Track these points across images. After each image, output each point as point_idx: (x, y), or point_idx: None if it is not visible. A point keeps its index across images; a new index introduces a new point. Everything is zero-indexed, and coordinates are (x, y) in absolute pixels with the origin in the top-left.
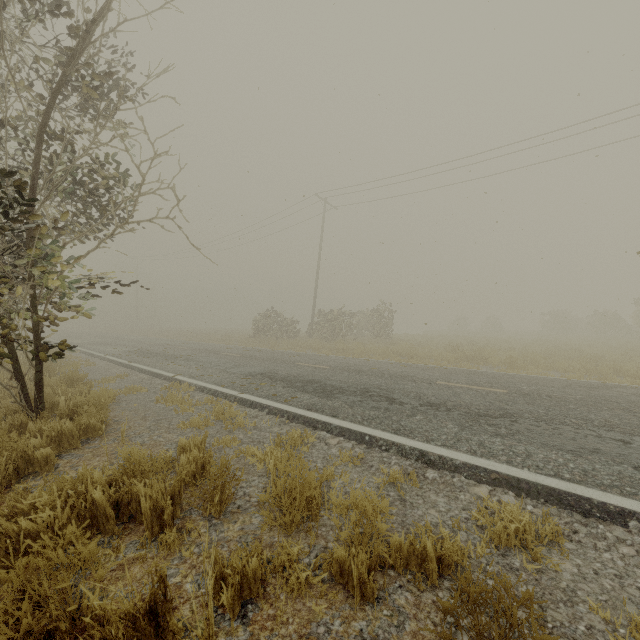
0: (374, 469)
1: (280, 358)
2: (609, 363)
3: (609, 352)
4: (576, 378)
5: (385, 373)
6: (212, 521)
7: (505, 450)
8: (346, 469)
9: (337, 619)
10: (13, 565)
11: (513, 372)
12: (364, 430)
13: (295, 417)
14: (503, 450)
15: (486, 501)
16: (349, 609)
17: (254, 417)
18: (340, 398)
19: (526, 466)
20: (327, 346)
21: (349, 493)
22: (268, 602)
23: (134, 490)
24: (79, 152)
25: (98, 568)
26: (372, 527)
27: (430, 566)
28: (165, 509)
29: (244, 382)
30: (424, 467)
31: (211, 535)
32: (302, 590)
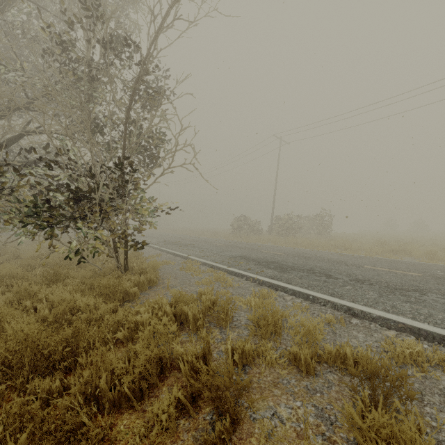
0: (315, 315)
1: (250, 247)
2: None
3: None
4: None
5: (325, 259)
6: (222, 330)
7: (412, 311)
8: (297, 313)
9: (293, 379)
10: (134, 336)
11: (432, 262)
12: (309, 292)
13: (263, 282)
14: (410, 311)
15: (392, 338)
16: (300, 376)
17: (238, 281)
18: (292, 273)
19: (426, 321)
20: (282, 240)
21: (299, 325)
22: (256, 367)
23: (183, 309)
24: (146, 132)
25: (171, 342)
26: (313, 338)
27: (349, 362)
28: (199, 319)
29: (229, 261)
30: (350, 317)
31: (222, 336)
32: (273, 365)
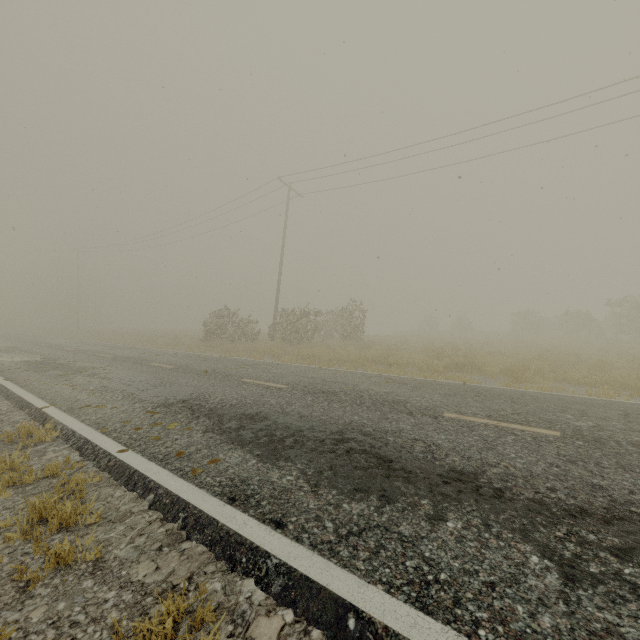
0: None
1: (224, 371)
2: (623, 372)
3: (611, 357)
4: (611, 397)
5: (365, 396)
6: None
7: None
8: None
9: None
10: None
11: (524, 387)
12: (343, 588)
13: (197, 524)
14: None
15: None
16: None
17: (116, 521)
18: (295, 460)
19: None
20: (290, 351)
21: None
22: None
23: None
24: None
25: None
26: None
27: None
28: None
29: (145, 420)
30: None
31: None
32: None
